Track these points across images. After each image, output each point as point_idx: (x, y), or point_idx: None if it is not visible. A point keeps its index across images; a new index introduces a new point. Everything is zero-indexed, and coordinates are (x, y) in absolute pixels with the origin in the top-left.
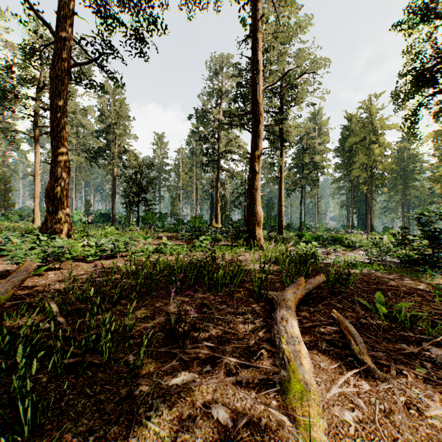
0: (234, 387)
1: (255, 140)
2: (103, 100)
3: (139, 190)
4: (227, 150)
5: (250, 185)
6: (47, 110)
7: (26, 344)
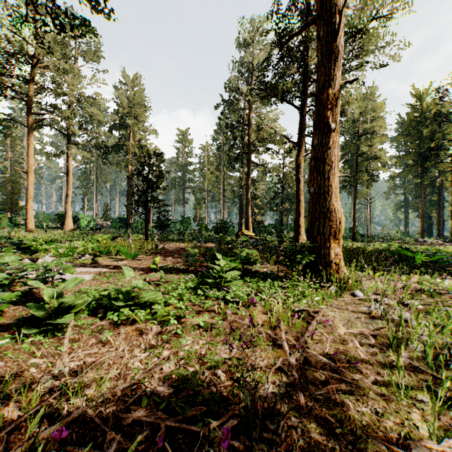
0: None
1: (327, 67)
2: (120, 92)
3: (148, 187)
4: (260, 137)
5: (316, 157)
6: (41, 92)
7: None
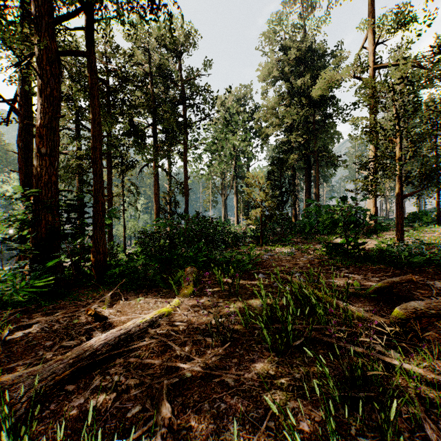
0: (194, 313)
1: None
2: None
3: None
4: None
5: None
6: None
7: (340, 328)
